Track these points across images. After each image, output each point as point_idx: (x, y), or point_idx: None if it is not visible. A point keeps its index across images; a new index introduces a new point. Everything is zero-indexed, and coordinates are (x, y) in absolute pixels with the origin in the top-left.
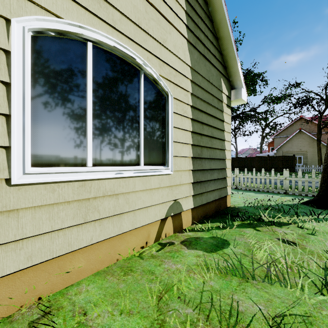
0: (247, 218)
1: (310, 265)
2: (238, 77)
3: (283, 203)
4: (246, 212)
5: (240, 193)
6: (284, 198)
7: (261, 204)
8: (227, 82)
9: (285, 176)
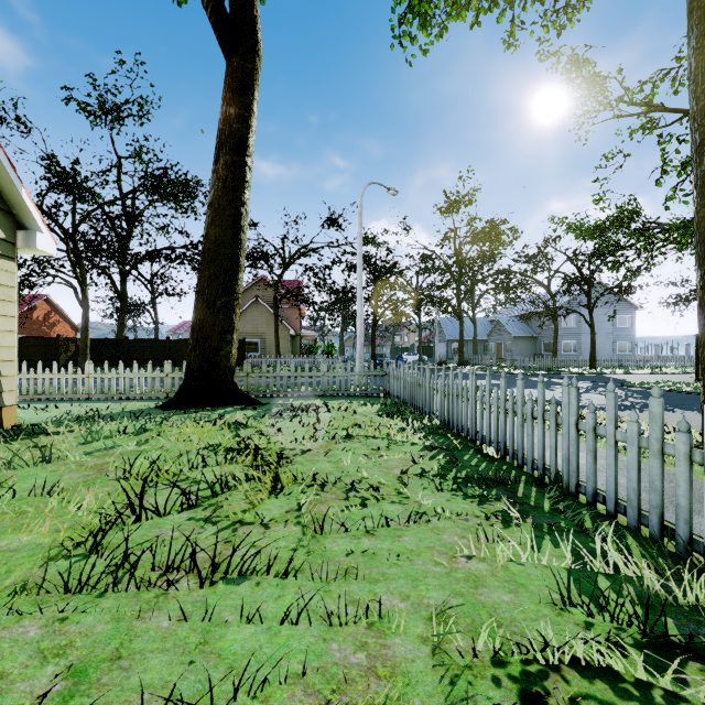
0: (18, 435)
1: (23, 457)
2: (28, 212)
3: (129, 410)
4: (32, 428)
5: (76, 406)
6: (135, 403)
7: (73, 414)
8: (4, 216)
9: (167, 372)
